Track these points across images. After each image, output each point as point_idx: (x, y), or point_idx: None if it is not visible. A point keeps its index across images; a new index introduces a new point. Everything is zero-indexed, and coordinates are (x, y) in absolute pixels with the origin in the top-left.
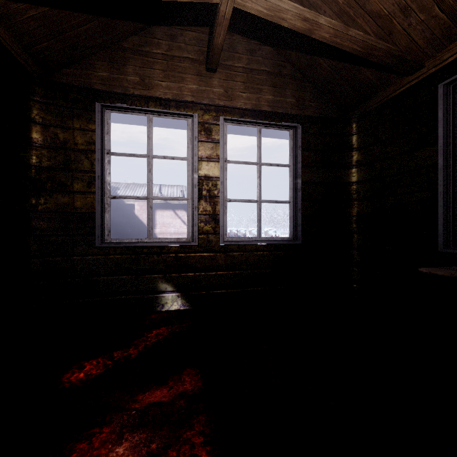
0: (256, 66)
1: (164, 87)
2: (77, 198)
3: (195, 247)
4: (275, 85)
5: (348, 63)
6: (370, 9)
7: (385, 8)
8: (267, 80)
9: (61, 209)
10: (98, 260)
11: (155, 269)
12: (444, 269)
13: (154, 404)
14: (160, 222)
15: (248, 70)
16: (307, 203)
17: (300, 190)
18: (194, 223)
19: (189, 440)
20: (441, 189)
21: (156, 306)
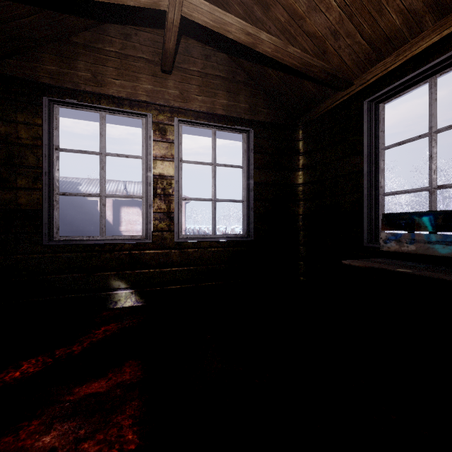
0: (211, 71)
1: (118, 85)
2: (21, 194)
3: (149, 244)
4: (229, 90)
5: (293, 75)
6: (307, 30)
7: (319, 30)
8: (221, 85)
9: (2, 206)
10: (45, 259)
11: (107, 267)
12: (362, 261)
13: (90, 395)
14: (125, 219)
15: (203, 74)
16: (259, 203)
17: (253, 190)
18: (148, 221)
19: (118, 424)
20: (366, 192)
21: (108, 304)
